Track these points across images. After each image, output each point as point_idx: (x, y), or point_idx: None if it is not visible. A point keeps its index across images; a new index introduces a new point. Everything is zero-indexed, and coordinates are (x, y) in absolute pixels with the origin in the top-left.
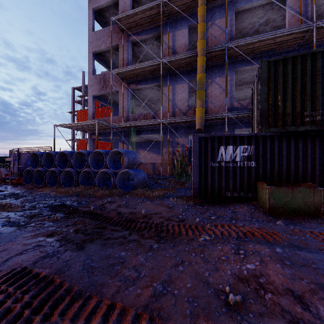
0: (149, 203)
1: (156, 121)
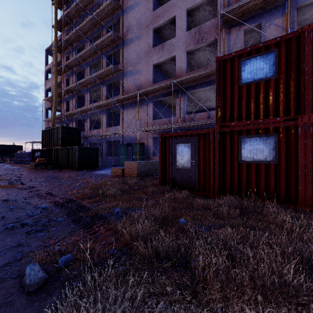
0: (22, 167)
1: None
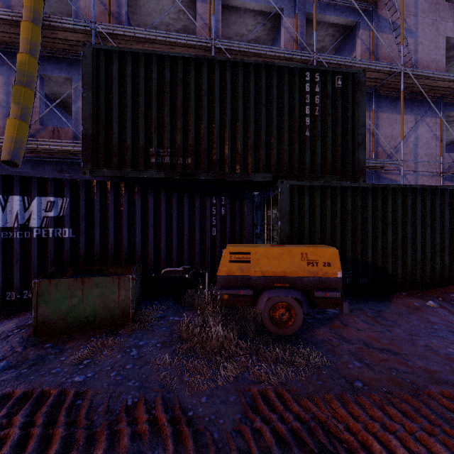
0: None
1: None
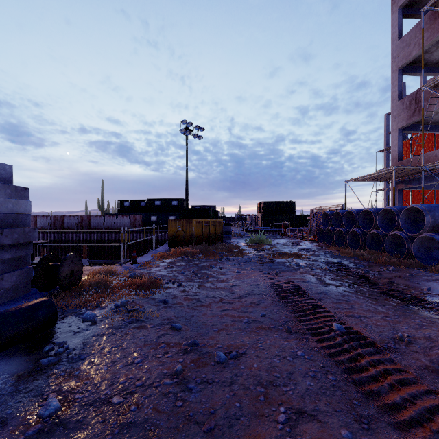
0: None
1: None
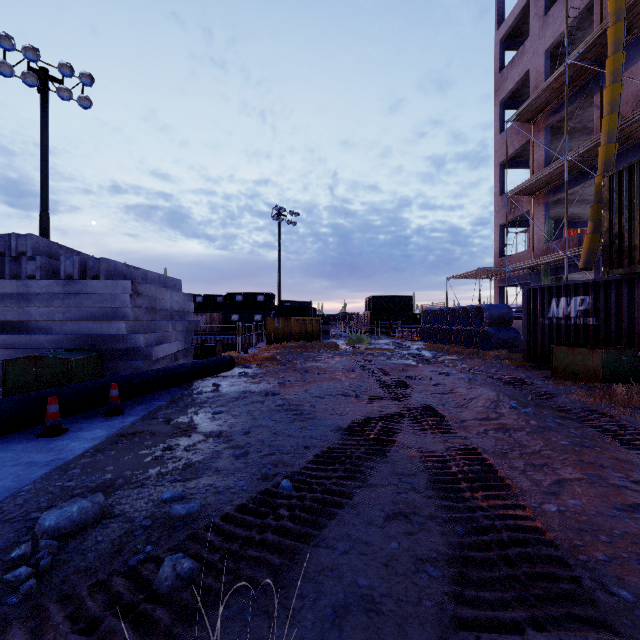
0: (479, 360)
1: (562, 255)
